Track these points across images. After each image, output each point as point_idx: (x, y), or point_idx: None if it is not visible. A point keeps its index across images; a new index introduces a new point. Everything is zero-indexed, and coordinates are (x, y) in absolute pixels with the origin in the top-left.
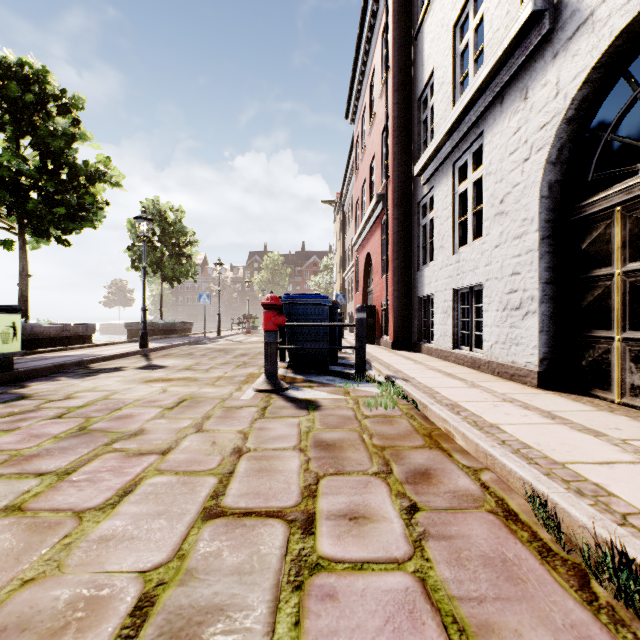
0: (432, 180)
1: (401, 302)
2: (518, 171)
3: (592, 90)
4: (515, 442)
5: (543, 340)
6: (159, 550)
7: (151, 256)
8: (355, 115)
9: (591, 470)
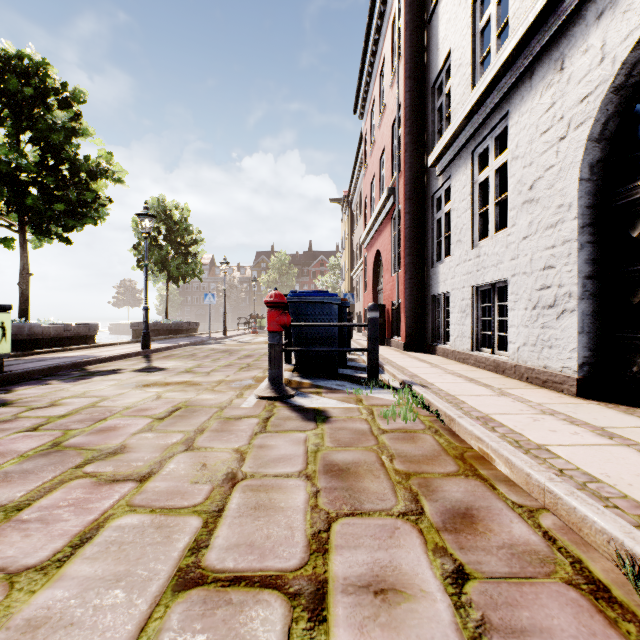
0: (448, 170)
1: (414, 301)
2: (552, 152)
3: None
4: (576, 472)
5: (583, 342)
6: None
7: (156, 255)
8: (364, 109)
9: None
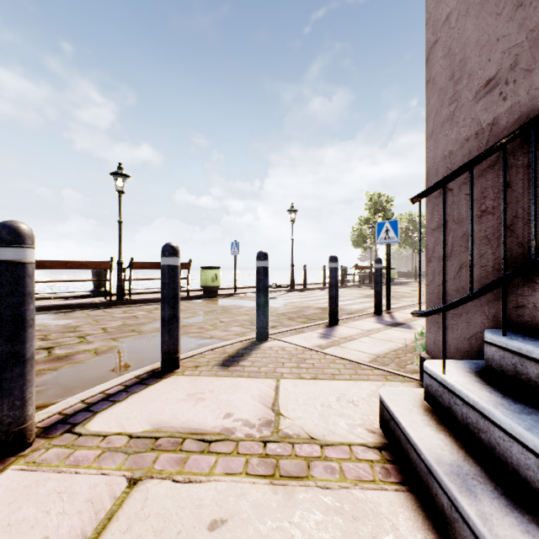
0: None
1: None
2: None
3: None
4: None
5: None
6: None
7: (408, 241)
8: None
9: None
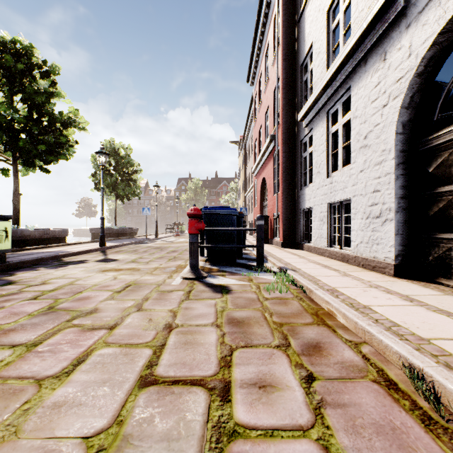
0: (311, 124)
1: (288, 213)
2: (378, 114)
3: (438, 51)
4: (386, 321)
5: (398, 241)
6: (101, 416)
7: (108, 180)
8: (254, 79)
9: (452, 345)
